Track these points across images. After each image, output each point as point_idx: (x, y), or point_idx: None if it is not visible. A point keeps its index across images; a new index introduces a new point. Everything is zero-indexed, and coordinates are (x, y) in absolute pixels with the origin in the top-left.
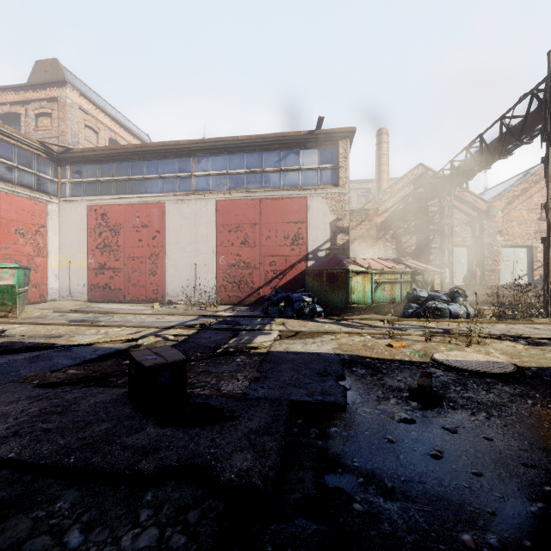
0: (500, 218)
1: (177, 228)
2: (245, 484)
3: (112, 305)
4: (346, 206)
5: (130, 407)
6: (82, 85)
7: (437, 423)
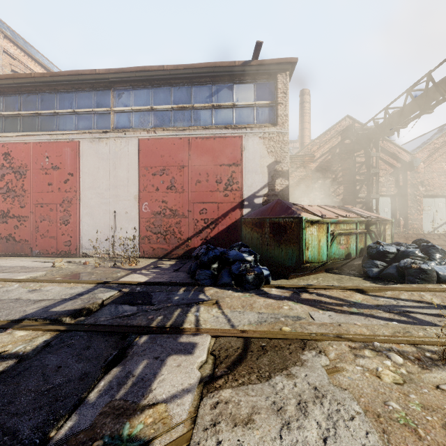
0: (422, 169)
1: (94, 170)
2: None
3: (9, 260)
4: (286, 147)
5: None
6: (13, 34)
7: None
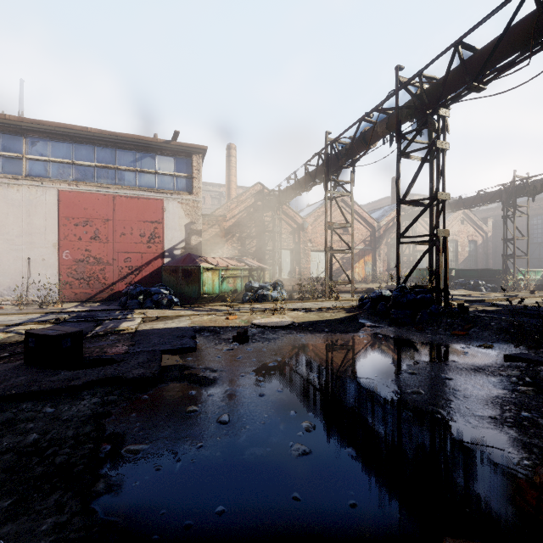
0: (310, 230)
1: (1, 216)
2: (143, 376)
3: None
4: (199, 212)
5: (35, 369)
6: None
7: (244, 348)
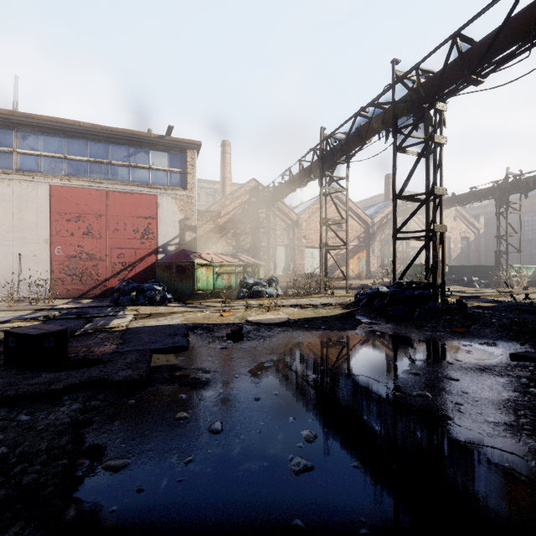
0: (305, 227)
1: None
2: (130, 379)
3: None
4: (193, 207)
5: (14, 370)
6: None
7: (239, 347)
